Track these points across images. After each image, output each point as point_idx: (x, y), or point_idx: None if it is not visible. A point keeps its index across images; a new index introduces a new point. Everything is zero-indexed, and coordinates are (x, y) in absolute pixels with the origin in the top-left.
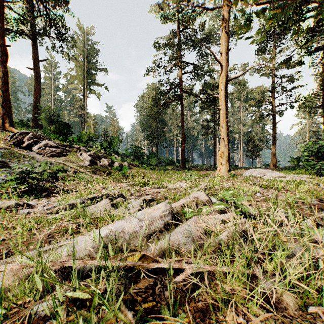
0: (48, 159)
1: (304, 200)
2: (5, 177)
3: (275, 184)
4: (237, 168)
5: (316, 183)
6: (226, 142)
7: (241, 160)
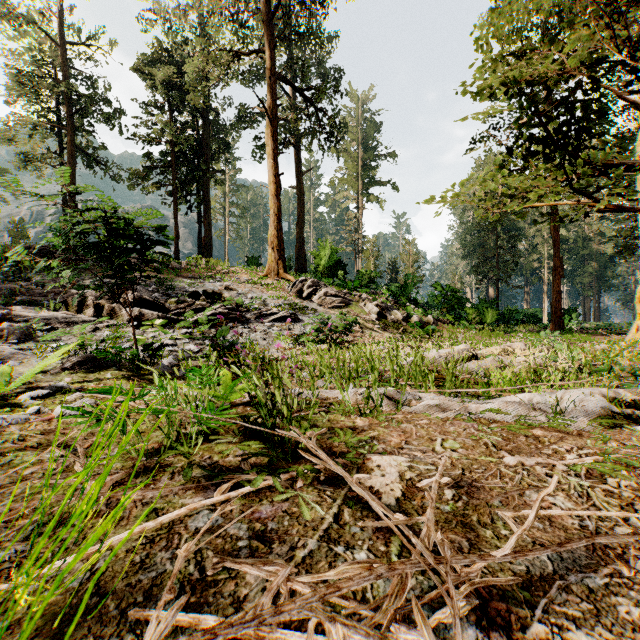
0: (330, 311)
1: None
2: (300, 330)
3: None
4: None
5: None
6: None
7: None
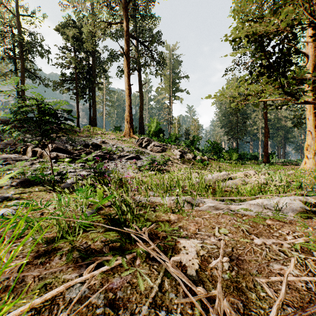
0: (156, 154)
1: None
2: (141, 163)
3: None
4: None
5: None
6: (312, 134)
7: None
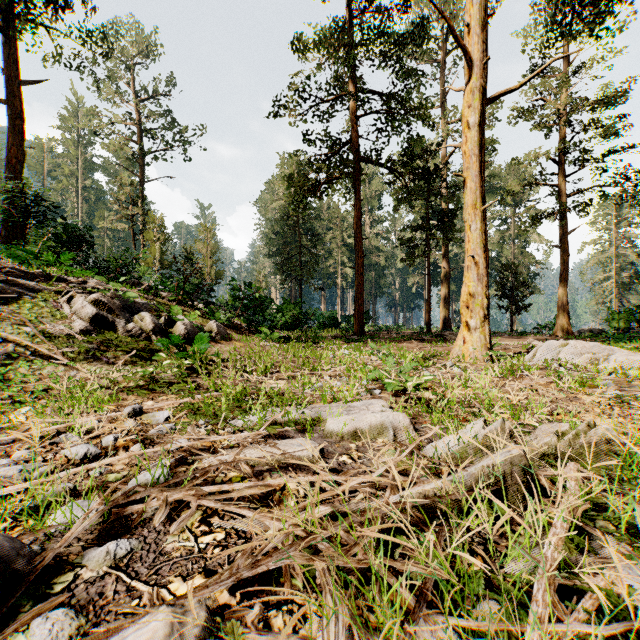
0: None
1: None
2: None
3: None
4: None
5: None
6: (481, 267)
7: None
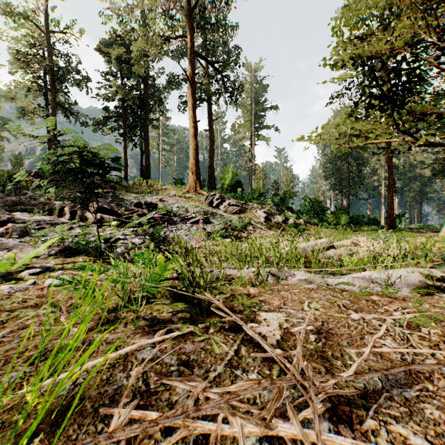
0: (232, 216)
1: None
2: (211, 229)
3: None
4: None
5: None
6: None
7: None
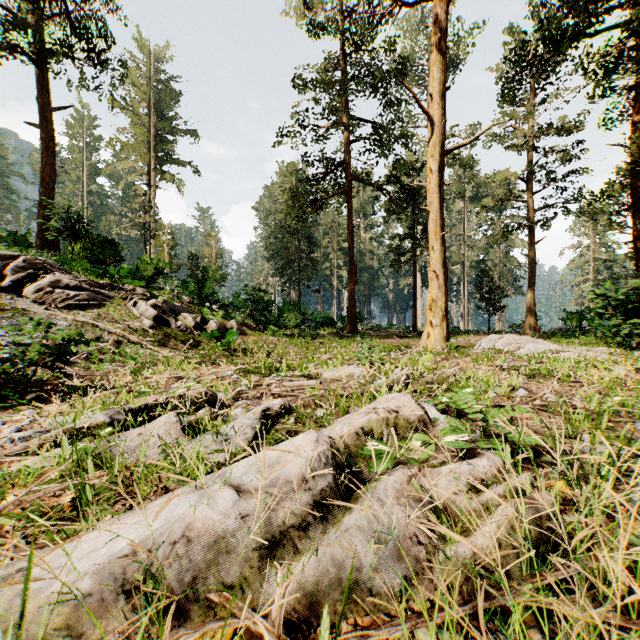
0: (58, 314)
1: (637, 410)
2: None
3: (549, 367)
4: (459, 333)
5: (631, 364)
6: (440, 279)
7: (465, 317)
